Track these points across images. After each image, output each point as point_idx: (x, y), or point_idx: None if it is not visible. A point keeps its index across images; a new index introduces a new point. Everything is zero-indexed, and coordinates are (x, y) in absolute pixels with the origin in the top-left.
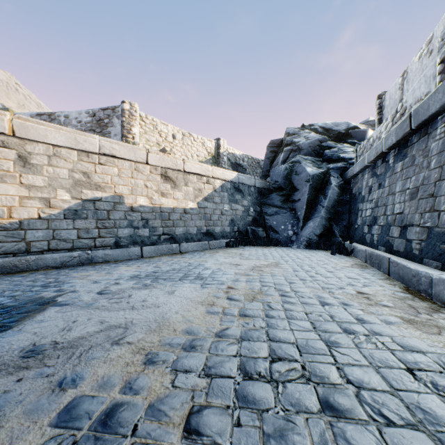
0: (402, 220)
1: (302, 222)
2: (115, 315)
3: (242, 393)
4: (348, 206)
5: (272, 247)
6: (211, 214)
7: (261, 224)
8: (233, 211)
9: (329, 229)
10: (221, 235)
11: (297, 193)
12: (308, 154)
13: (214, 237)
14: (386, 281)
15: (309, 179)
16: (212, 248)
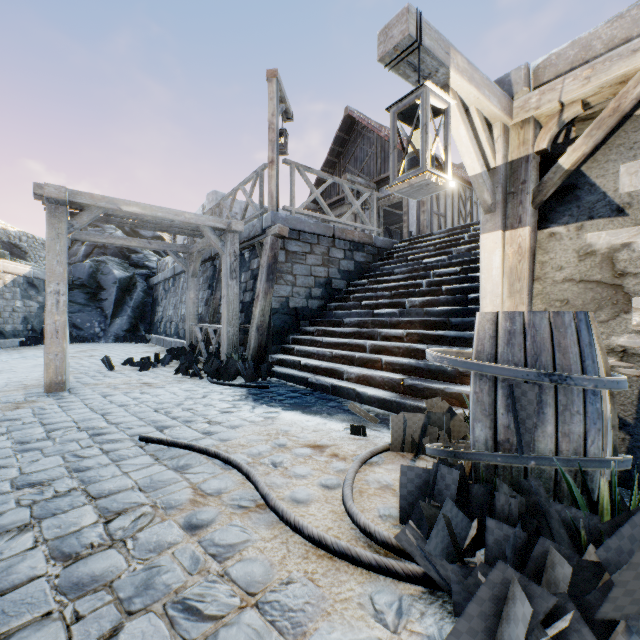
0: (171, 319)
1: (110, 320)
2: (22, 364)
3: None
4: (151, 308)
5: (78, 343)
6: (1, 311)
7: None
8: (28, 308)
9: (136, 325)
10: (13, 334)
11: (104, 293)
12: (115, 254)
13: (5, 336)
14: (161, 348)
15: (117, 282)
16: (4, 348)
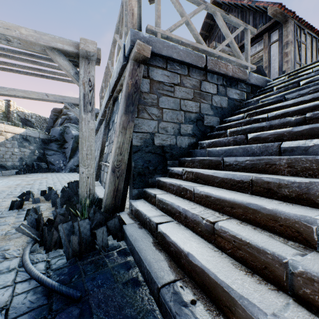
0: None
1: (68, 159)
2: None
3: (21, 192)
4: None
5: (50, 173)
6: (3, 154)
7: (45, 161)
8: (22, 153)
9: None
10: (12, 167)
11: (67, 144)
12: (75, 122)
13: (6, 168)
14: None
15: (73, 137)
16: (5, 175)
